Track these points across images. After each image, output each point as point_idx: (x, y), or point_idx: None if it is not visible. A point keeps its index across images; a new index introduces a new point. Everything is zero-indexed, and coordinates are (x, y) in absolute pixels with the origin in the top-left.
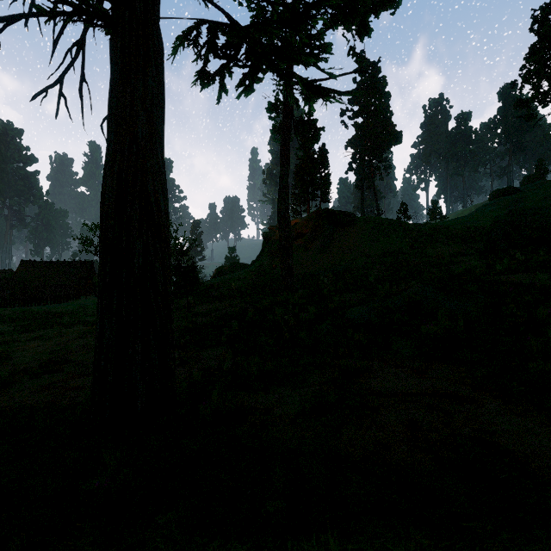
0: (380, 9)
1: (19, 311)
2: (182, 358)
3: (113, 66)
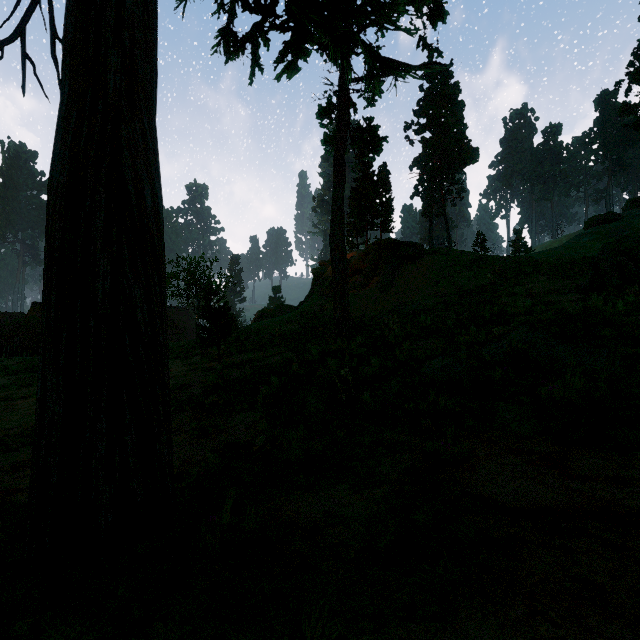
0: None
1: (25, 361)
2: (203, 426)
3: None
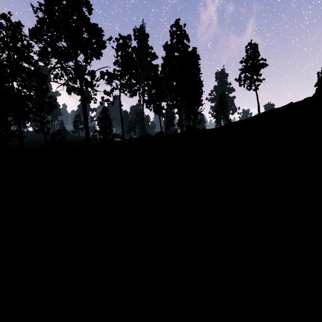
0: None
1: None
2: None
3: None
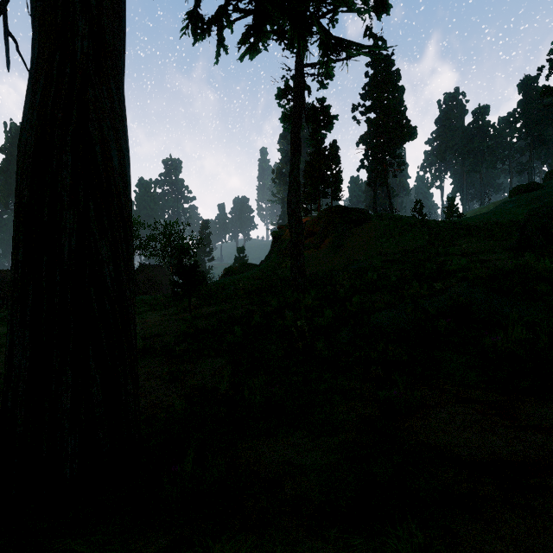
0: None
1: None
2: (174, 372)
3: None
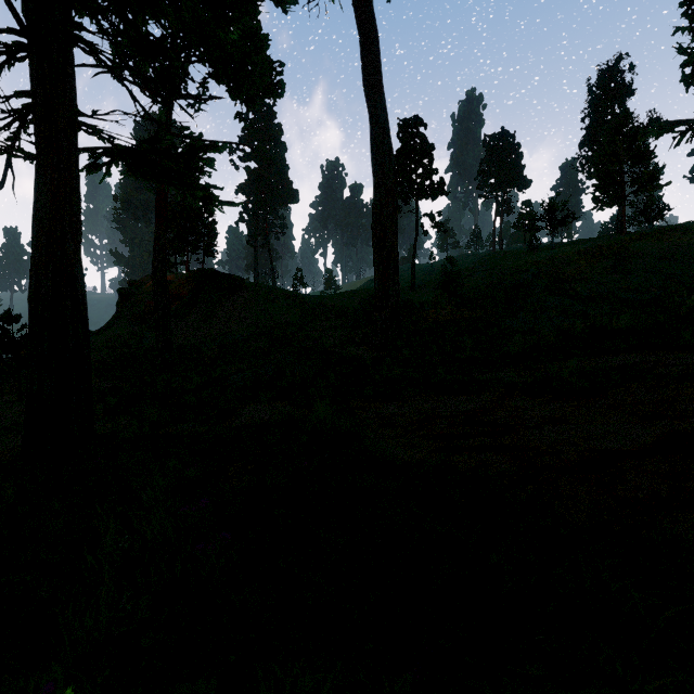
0: (265, 96)
1: None
2: None
3: (42, 195)
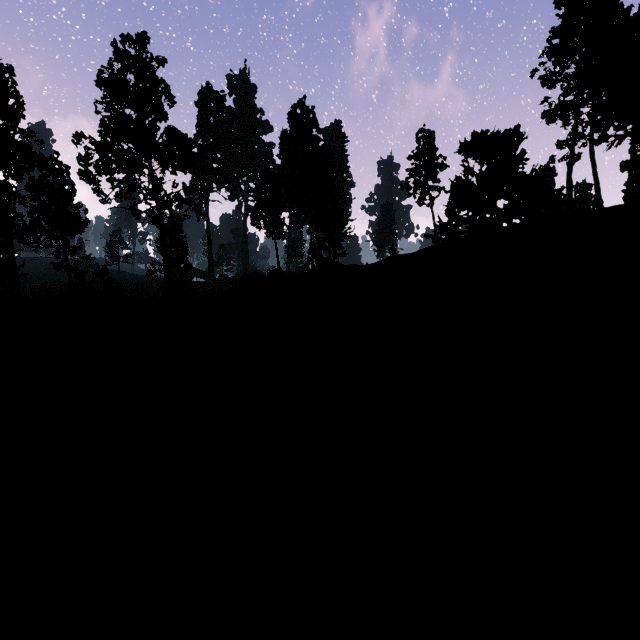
0: None
1: None
2: None
3: None
